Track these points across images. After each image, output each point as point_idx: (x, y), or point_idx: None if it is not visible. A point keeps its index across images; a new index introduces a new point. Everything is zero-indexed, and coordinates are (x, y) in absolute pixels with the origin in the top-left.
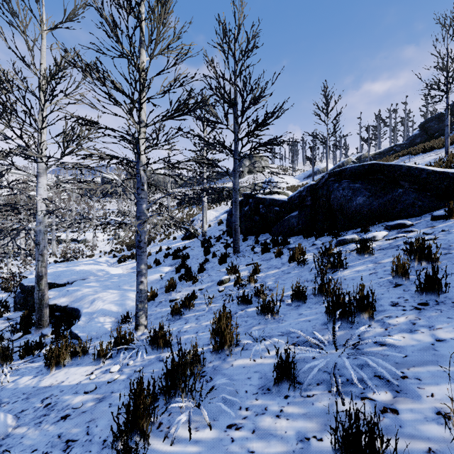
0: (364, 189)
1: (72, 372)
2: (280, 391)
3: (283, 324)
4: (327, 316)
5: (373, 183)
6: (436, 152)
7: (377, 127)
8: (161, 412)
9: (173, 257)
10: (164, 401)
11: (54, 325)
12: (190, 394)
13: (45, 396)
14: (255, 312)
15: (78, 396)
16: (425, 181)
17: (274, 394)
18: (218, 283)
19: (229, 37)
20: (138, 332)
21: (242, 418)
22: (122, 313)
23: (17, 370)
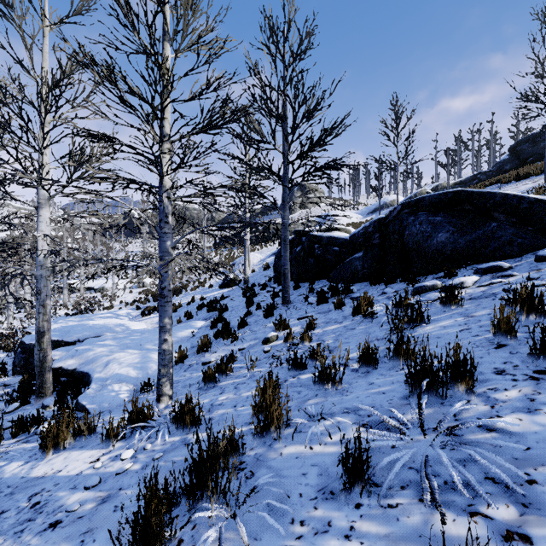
0: (447, 223)
1: (73, 457)
2: (349, 496)
3: (348, 397)
4: (409, 388)
5: (458, 215)
6: (533, 179)
7: (457, 151)
8: (182, 523)
9: (208, 308)
10: (187, 507)
11: (58, 394)
12: (223, 497)
13: (34, 492)
14: (311, 380)
15: (76, 493)
16: (526, 212)
17: (340, 500)
18: (263, 341)
19: (277, 35)
20: (161, 404)
21: (295, 538)
22: (142, 379)
23: (6, 453)
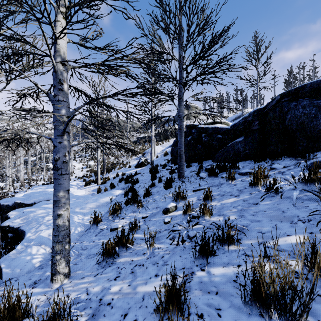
0: None
1: None
2: None
3: None
4: None
5: None
6: None
7: (289, 80)
8: None
9: (125, 181)
10: None
11: None
12: None
13: None
14: (229, 282)
15: None
16: None
17: None
18: (163, 211)
19: None
20: (54, 284)
21: None
22: None
23: None
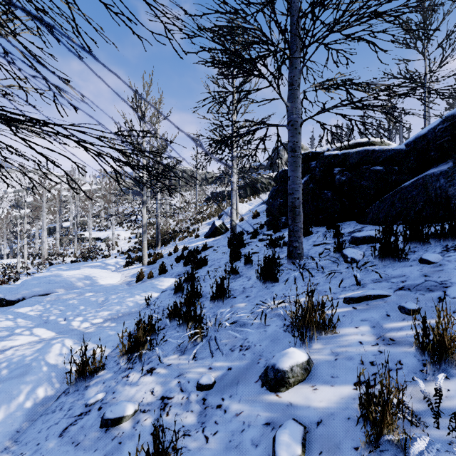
0: None
1: None
2: None
3: None
4: None
5: None
6: None
7: None
8: None
9: (184, 261)
10: None
11: None
12: None
13: None
14: None
15: None
16: None
17: None
18: (264, 378)
19: None
20: None
21: None
22: None
23: None
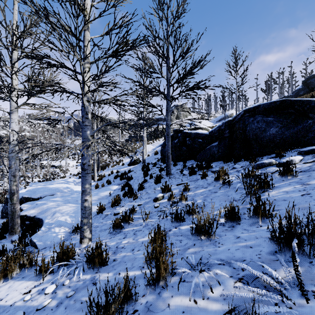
0: (276, 121)
1: (14, 286)
2: None
3: (221, 248)
4: (278, 247)
5: (284, 116)
6: None
7: (270, 84)
8: None
9: (120, 178)
10: None
11: (21, 233)
12: None
13: None
14: (189, 230)
15: None
16: None
17: None
18: (153, 200)
19: (163, 4)
20: (83, 244)
21: None
22: (75, 224)
23: None
